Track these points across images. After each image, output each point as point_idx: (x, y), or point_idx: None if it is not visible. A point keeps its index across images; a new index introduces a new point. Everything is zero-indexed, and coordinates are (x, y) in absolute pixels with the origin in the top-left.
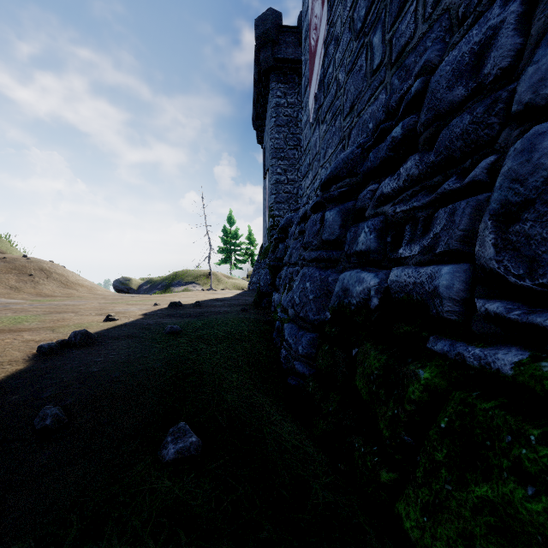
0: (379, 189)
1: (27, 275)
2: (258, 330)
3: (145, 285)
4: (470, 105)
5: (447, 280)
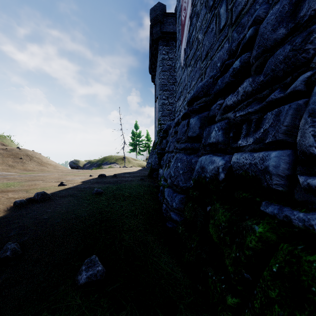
0: (224, 102)
1: (19, 158)
2: (149, 191)
3: (87, 164)
4: (289, 39)
5: (275, 161)
